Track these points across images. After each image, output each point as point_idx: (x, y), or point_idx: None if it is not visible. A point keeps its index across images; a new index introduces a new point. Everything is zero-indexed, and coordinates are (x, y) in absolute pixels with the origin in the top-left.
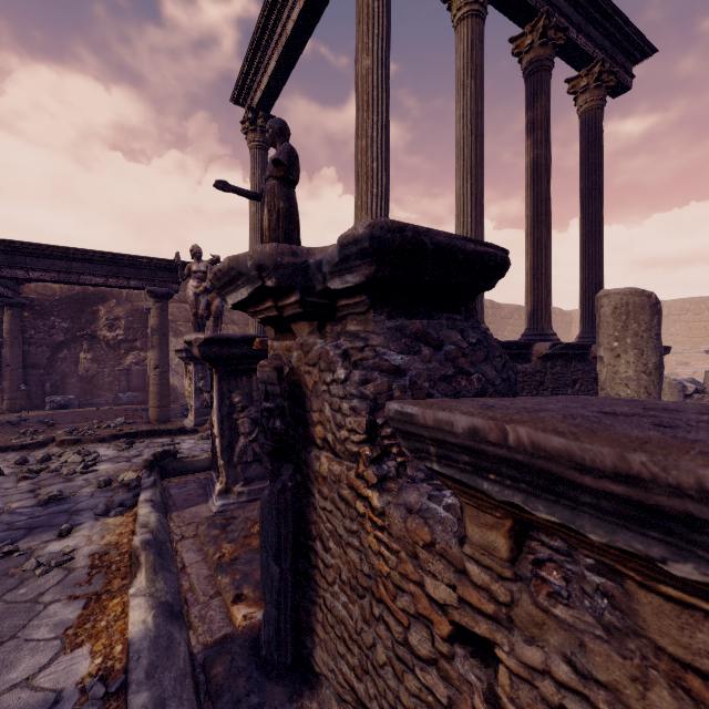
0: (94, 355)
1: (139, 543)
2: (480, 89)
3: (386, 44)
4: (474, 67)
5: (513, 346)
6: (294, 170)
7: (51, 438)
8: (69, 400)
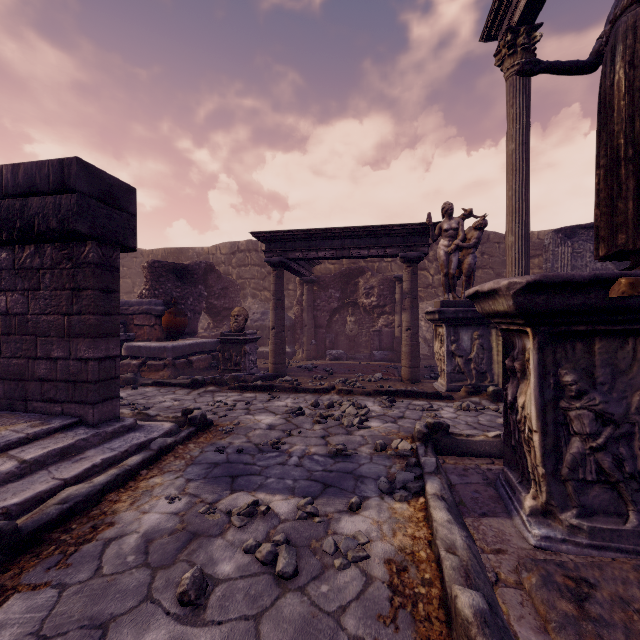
0: (356, 318)
1: (468, 612)
2: None
3: None
4: None
5: None
6: None
7: (332, 386)
8: (340, 354)
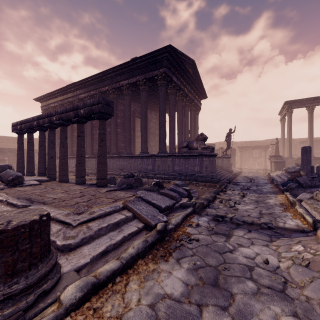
0: (252, 159)
1: (264, 169)
2: (311, 123)
3: (290, 126)
4: (309, 120)
5: (316, 158)
6: (277, 143)
7: (252, 168)
8: (249, 166)
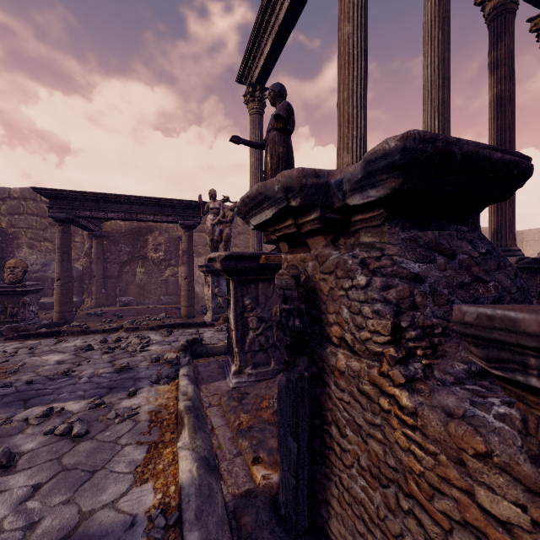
0: (145, 269)
1: (182, 408)
2: (447, 37)
3: (364, 11)
4: (441, 19)
5: None
6: (290, 121)
7: (121, 325)
8: (130, 300)
